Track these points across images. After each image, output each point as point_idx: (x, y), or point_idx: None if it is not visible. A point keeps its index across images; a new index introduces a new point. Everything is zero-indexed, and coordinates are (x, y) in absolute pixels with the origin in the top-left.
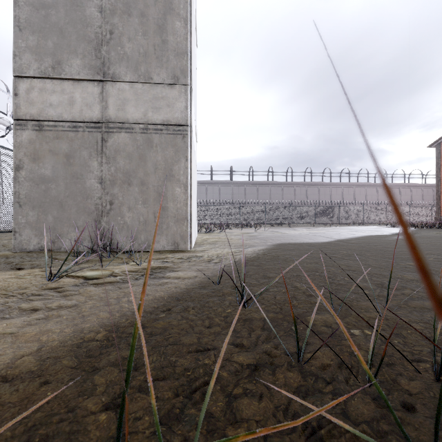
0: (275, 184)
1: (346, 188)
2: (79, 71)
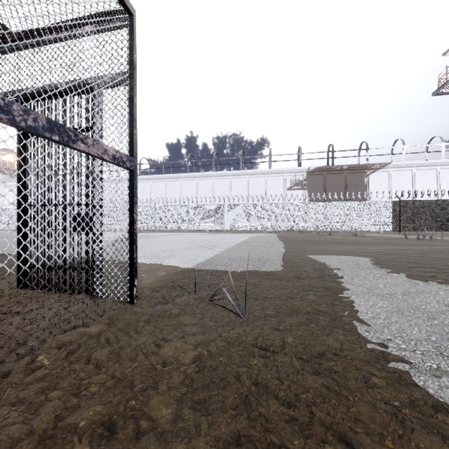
0: None
1: None
2: None
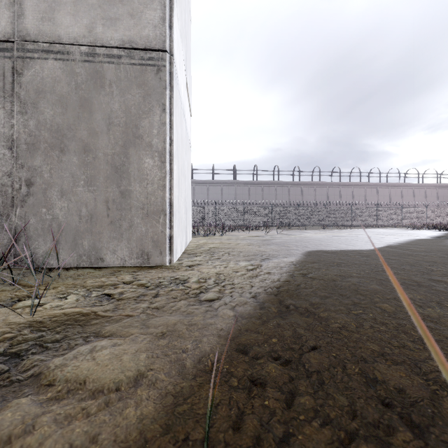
0: (282, 183)
1: (356, 188)
2: None
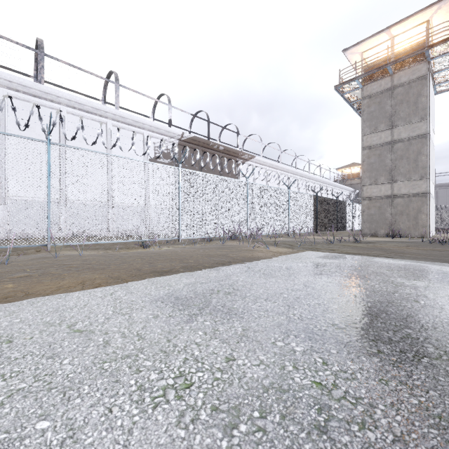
0: None
1: None
2: (383, 181)
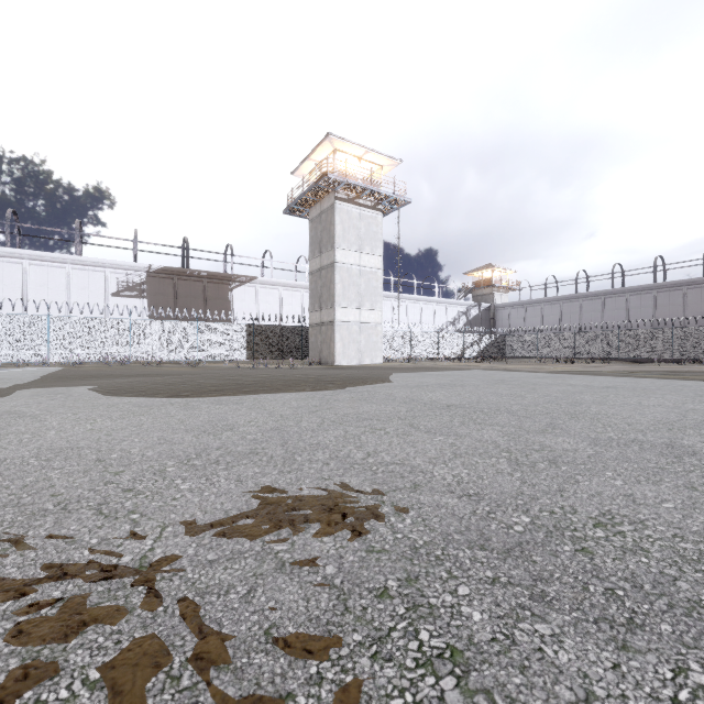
0: None
1: None
2: (317, 308)
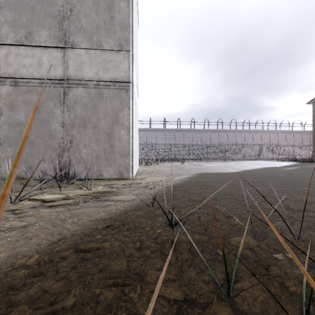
0: (196, 130)
1: (247, 133)
2: (46, 40)
